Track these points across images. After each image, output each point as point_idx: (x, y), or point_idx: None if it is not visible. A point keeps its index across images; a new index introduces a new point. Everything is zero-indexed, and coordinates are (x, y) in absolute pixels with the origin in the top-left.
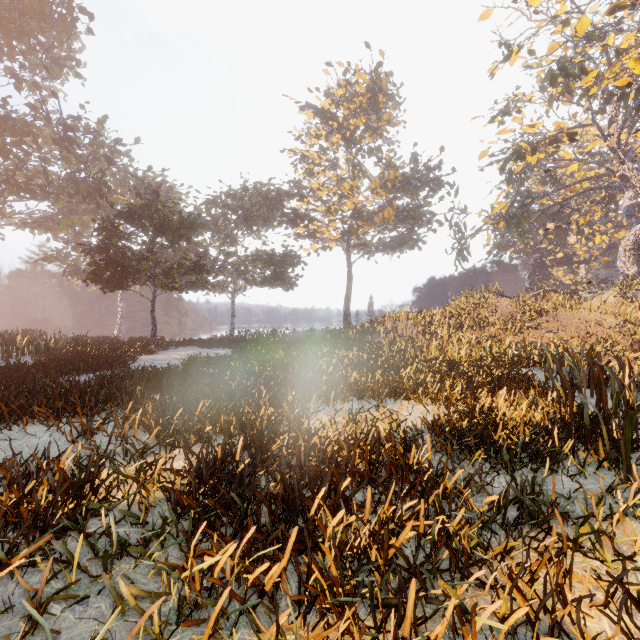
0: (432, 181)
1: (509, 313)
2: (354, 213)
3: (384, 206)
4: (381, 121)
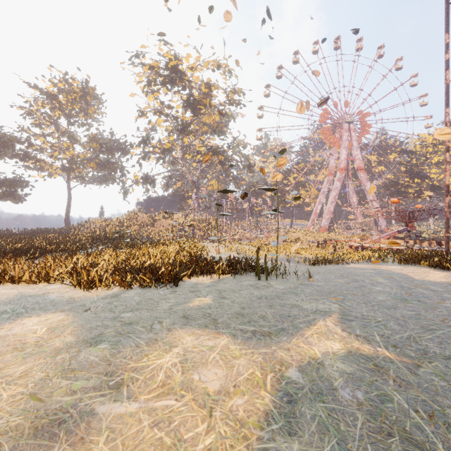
0: (122, 150)
1: (145, 220)
2: (70, 162)
3: (91, 160)
4: (90, 110)
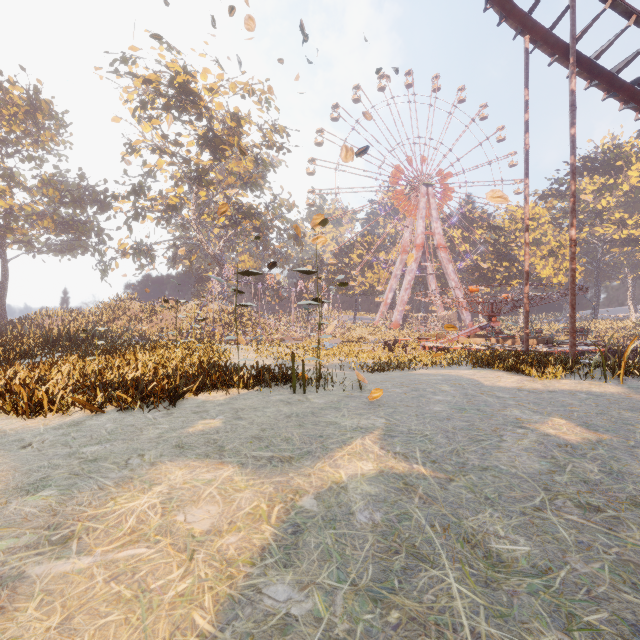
0: (100, 202)
1: (137, 312)
2: (6, 217)
3: (44, 216)
4: (43, 136)
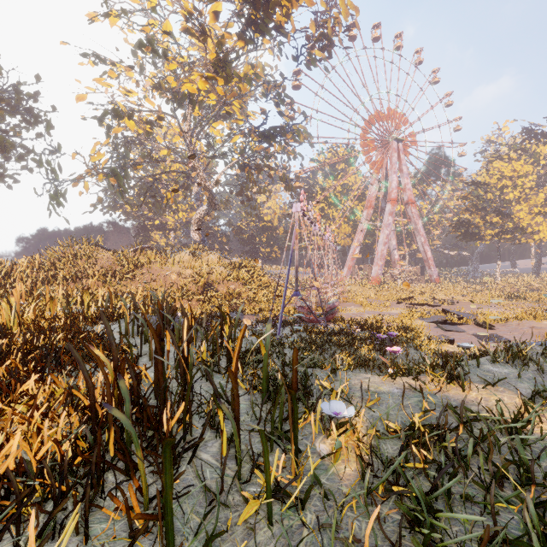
0: (26, 110)
1: (110, 265)
2: None
3: None
4: None
